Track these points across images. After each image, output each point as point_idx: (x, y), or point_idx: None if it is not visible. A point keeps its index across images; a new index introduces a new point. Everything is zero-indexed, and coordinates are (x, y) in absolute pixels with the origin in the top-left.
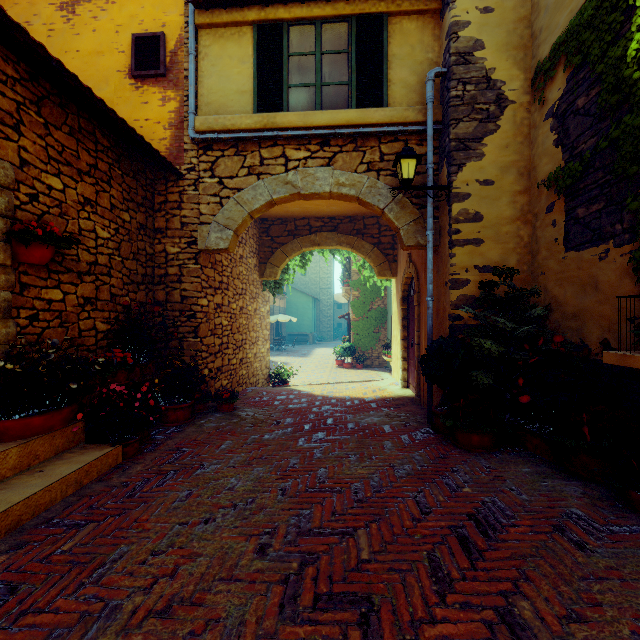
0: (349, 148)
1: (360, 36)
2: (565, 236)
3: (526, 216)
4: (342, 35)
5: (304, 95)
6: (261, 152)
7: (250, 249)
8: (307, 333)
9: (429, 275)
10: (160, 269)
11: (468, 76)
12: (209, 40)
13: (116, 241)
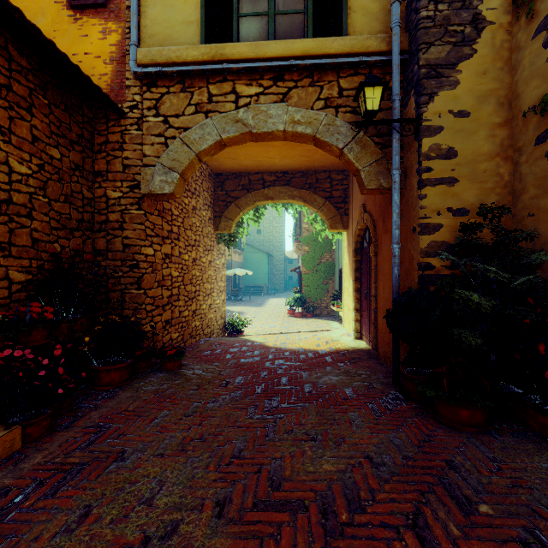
0: (305, 83)
1: None
2: None
3: (506, 151)
4: None
5: (256, 25)
6: (209, 88)
7: (204, 202)
8: (262, 285)
9: (395, 219)
10: (100, 215)
11: None
12: None
13: (40, 179)
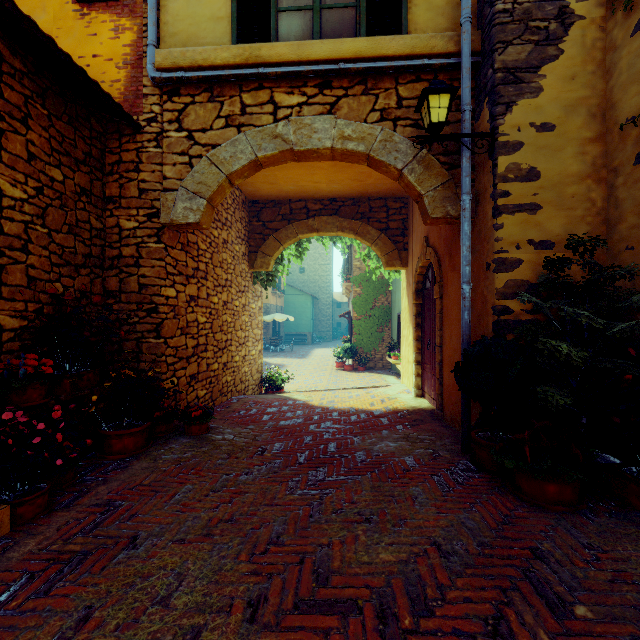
0: (357, 91)
1: None
2: None
3: (599, 172)
4: None
5: (298, 21)
6: (242, 97)
7: (237, 234)
8: (305, 333)
9: (465, 254)
10: (112, 249)
11: None
12: None
13: (38, 205)
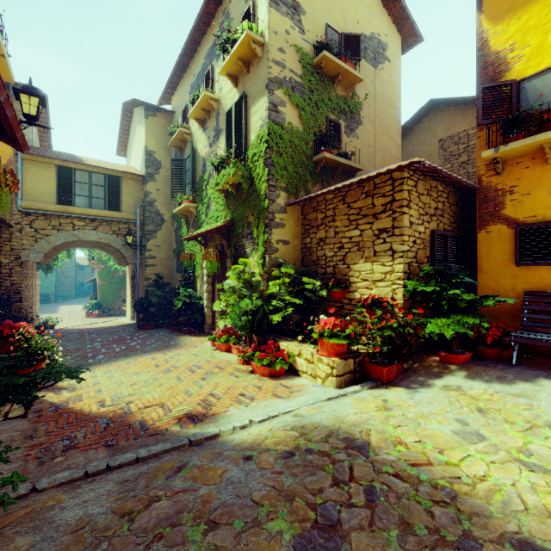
0: (105, 224)
1: (110, 182)
2: (177, 268)
3: (171, 258)
4: (102, 179)
5: (83, 200)
6: (60, 220)
7: None
8: (48, 293)
9: (138, 276)
10: None
11: (152, 210)
12: (30, 165)
13: None
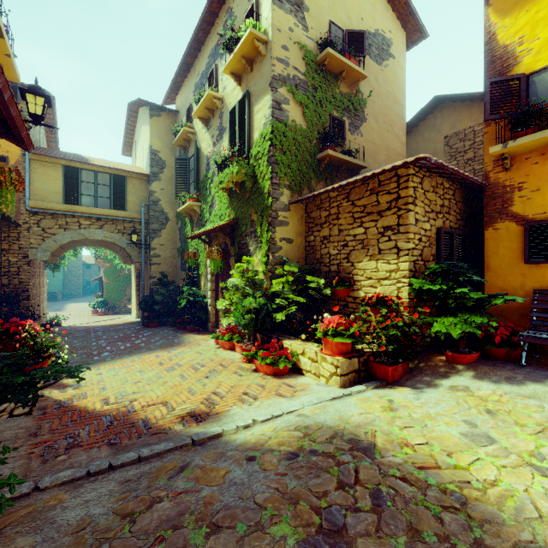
0: (110, 223)
1: (115, 181)
2: (181, 266)
3: (175, 256)
4: (107, 179)
5: (89, 199)
6: (67, 219)
7: None
8: (56, 291)
9: (143, 274)
10: (5, 268)
11: (156, 209)
12: (37, 166)
13: None
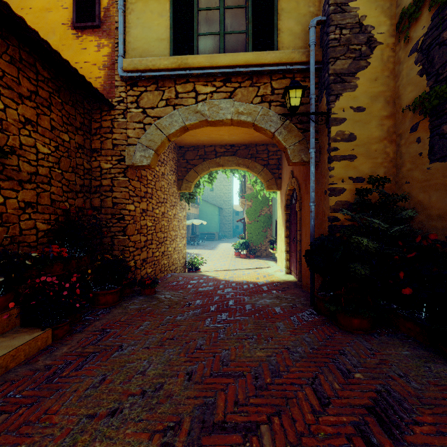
0: (246, 84)
1: None
2: (430, 150)
3: (391, 136)
4: None
5: (210, 42)
6: (176, 88)
7: (170, 168)
8: (214, 232)
9: (312, 185)
10: (96, 181)
11: (344, 22)
12: None
13: (56, 156)
